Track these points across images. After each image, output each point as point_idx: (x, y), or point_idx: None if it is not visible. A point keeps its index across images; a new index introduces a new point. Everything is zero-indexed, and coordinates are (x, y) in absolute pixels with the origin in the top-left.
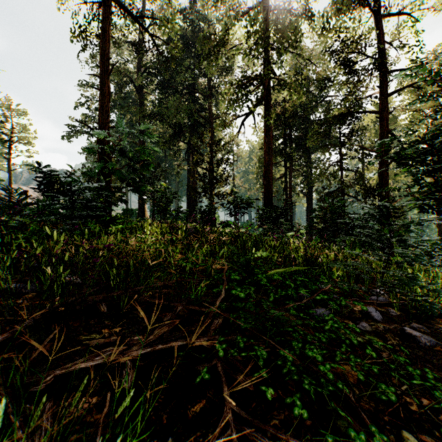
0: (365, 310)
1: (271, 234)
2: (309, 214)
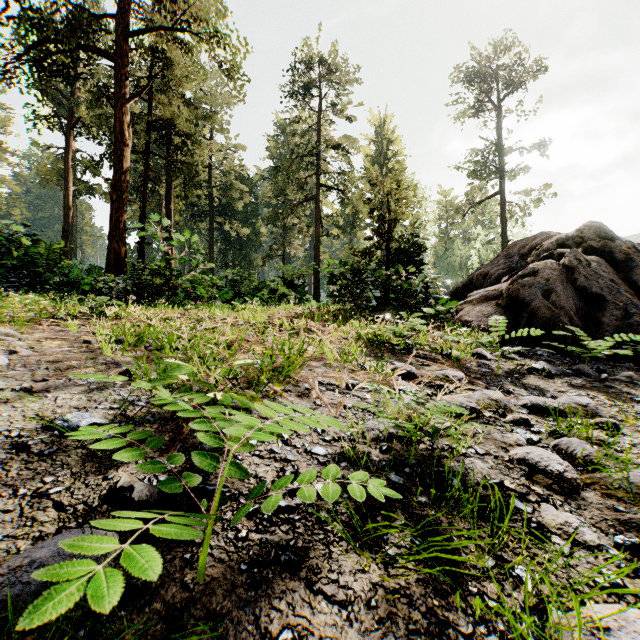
0: None
1: None
2: None
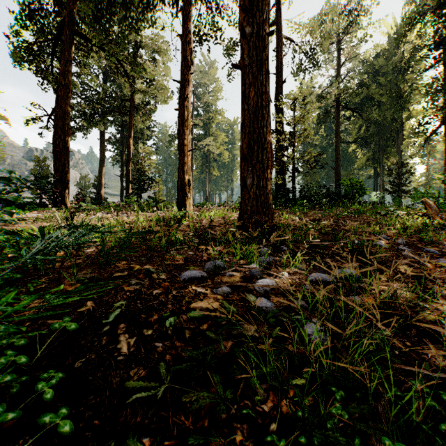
0: None
1: None
2: None
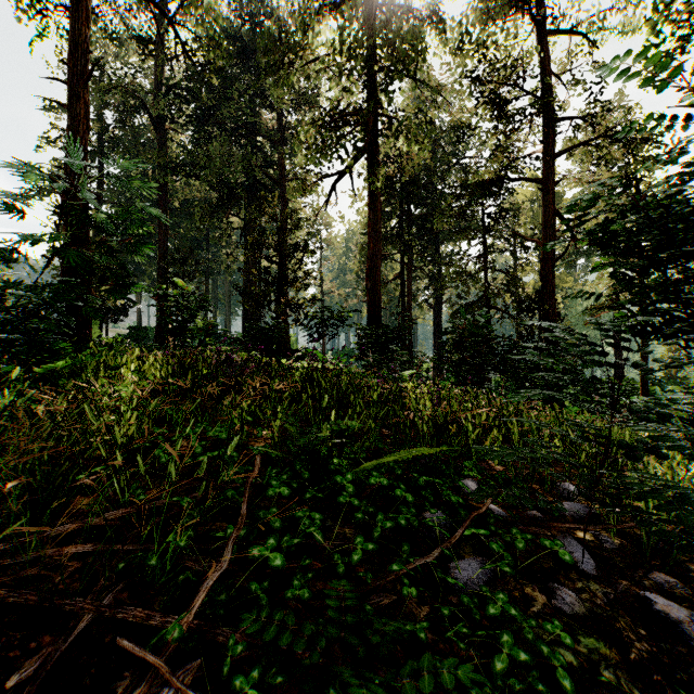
0: (569, 562)
1: (378, 371)
2: (437, 337)
